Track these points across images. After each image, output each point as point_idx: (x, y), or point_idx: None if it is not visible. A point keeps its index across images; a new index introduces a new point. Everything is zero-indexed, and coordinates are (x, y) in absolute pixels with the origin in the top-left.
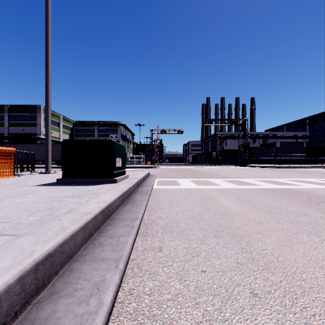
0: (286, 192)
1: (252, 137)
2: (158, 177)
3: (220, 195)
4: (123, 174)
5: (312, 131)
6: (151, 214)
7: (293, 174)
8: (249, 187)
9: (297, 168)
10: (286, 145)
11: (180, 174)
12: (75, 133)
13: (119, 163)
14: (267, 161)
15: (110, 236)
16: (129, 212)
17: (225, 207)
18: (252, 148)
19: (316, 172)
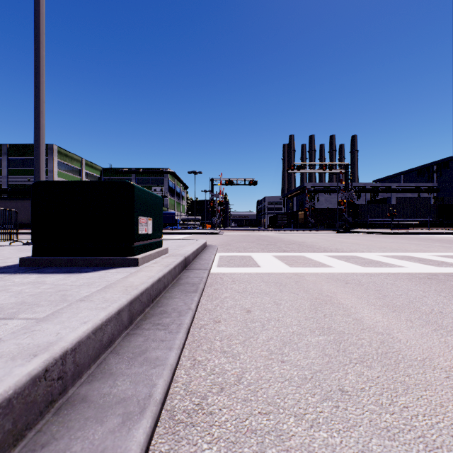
0: None
1: (355, 191)
2: (221, 251)
3: (343, 290)
4: (157, 248)
5: (442, 182)
6: (197, 360)
7: (434, 245)
8: (384, 270)
9: (428, 235)
10: (405, 202)
11: (254, 244)
12: None
13: (146, 228)
14: (379, 224)
15: None
16: (136, 361)
17: (377, 333)
18: (357, 206)
19: None
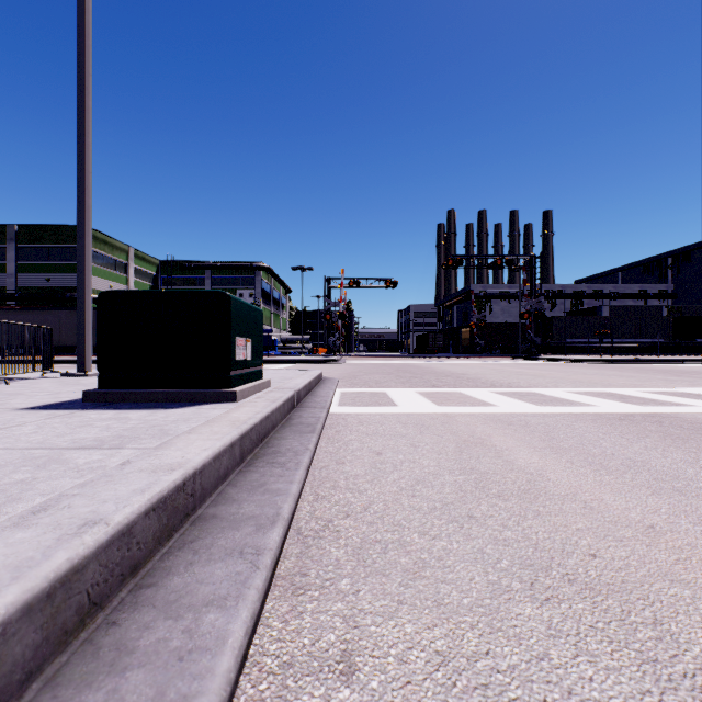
0: (665, 424)
1: (548, 296)
2: (343, 386)
3: (501, 432)
4: (257, 379)
5: (680, 283)
6: (320, 495)
7: (653, 378)
8: (566, 409)
9: (654, 364)
10: (624, 313)
11: (392, 377)
12: (162, 287)
13: (244, 352)
14: (583, 348)
15: (171, 604)
16: (257, 491)
17: (526, 473)
18: (550, 320)
19: (701, 372)
